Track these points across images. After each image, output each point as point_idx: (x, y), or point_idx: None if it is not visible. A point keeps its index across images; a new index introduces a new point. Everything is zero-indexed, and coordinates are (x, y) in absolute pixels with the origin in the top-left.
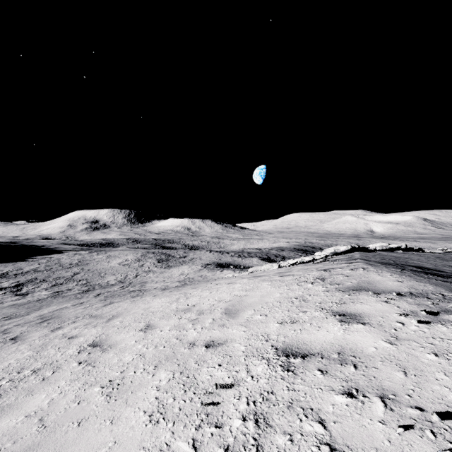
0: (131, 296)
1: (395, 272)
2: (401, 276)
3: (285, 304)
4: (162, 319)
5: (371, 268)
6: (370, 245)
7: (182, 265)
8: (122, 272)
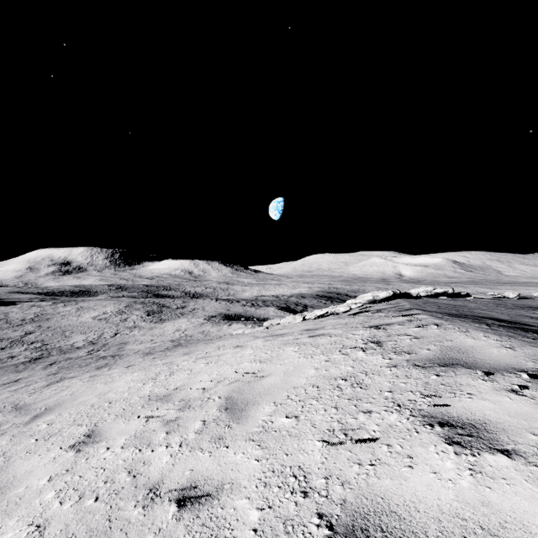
0: (97, 366)
1: (487, 331)
2: (502, 337)
3: (328, 391)
4: (120, 418)
5: (449, 325)
6: (412, 290)
7: (179, 318)
8: (96, 329)
